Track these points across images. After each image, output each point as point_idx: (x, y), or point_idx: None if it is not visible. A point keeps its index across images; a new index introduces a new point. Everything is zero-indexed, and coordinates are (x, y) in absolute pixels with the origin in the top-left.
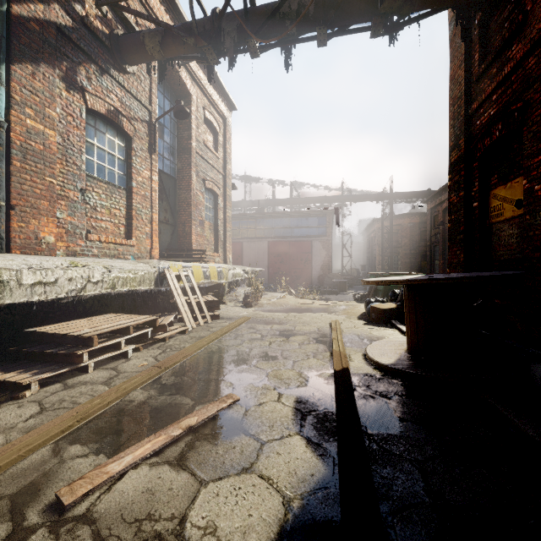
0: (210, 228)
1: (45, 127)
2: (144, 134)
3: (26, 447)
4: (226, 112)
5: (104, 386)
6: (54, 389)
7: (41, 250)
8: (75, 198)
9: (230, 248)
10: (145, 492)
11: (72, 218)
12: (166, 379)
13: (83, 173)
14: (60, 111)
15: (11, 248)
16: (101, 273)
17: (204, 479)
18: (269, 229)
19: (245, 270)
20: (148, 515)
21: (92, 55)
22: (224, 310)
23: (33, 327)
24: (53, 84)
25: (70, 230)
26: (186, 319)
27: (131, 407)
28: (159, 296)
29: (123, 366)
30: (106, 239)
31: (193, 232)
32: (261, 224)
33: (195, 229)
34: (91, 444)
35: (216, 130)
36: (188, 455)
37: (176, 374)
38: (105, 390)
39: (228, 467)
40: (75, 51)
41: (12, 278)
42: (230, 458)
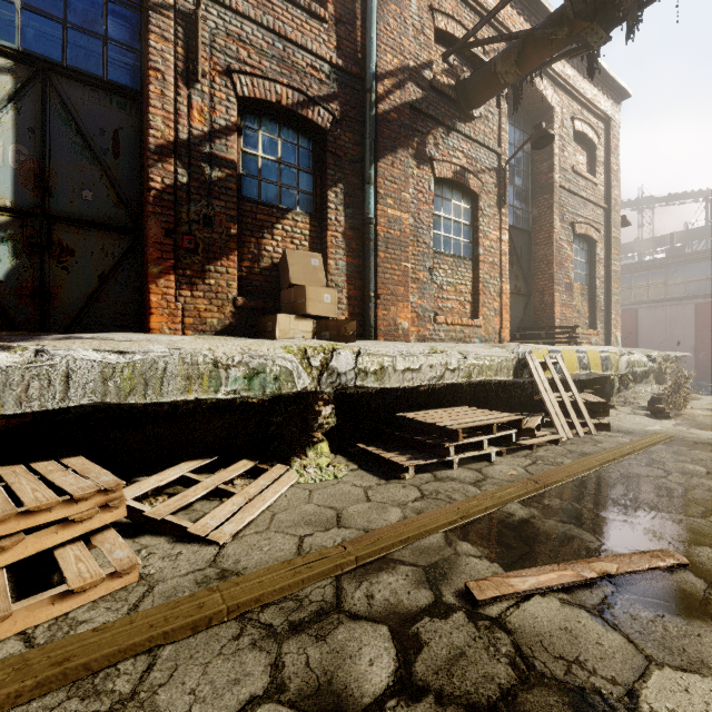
0: (582, 293)
1: (401, 212)
2: (492, 186)
3: (423, 527)
4: (610, 109)
5: (474, 488)
6: (426, 478)
7: (398, 336)
8: (424, 279)
9: (617, 320)
10: (564, 630)
11: (421, 301)
12: (548, 499)
13: (431, 251)
14: (412, 191)
15: (377, 336)
16: (457, 360)
17: (651, 656)
18: (697, 282)
19: (650, 355)
20: (576, 659)
21: (439, 117)
22: (613, 418)
23: (398, 412)
24: (407, 165)
25: (420, 314)
26: (557, 424)
27: (512, 520)
28: (514, 389)
29: (488, 470)
30: (452, 321)
31: (555, 301)
32: (678, 275)
33: (559, 297)
34: (480, 547)
35: (592, 143)
36: (614, 611)
37: (560, 496)
38: (476, 493)
39: (694, 659)
40: (424, 121)
41: (389, 364)
42: (694, 648)
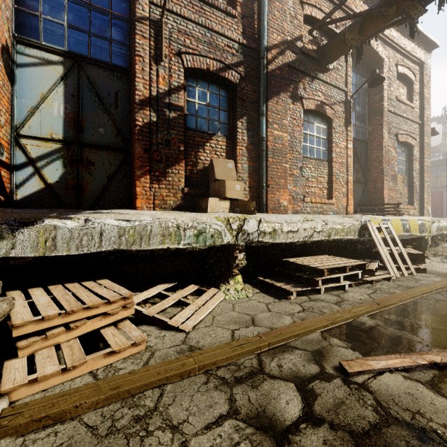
0: (403, 181)
1: (282, 132)
2: (341, 113)
3: (307, 328)
4: (424, 56)
5: (337, 306)
6: (304, 299)
7: (280, 211)
8: (297, 174)
9: (428, 199)
10: (407, 394)
11: (295, 188)
12: (387, 315)
13: (301, 156)
14: (289, 119)
15: (267, 210)
16: (321, 225)
17: None
18: None
19: None
20: (417, 411)
21: (306, 71)
22: (427, 265)
23: (282, 258)
24: (286, 103)
25: (294, 196)
26: (389, 267)
27: (364, 327)
28: (357, 245)
29: (344, 295)
30: (315, 200)
31: (384, 187)
32: None
33: (387, 184)
34: (345, 342)
35: (411, 80)
36: (441, 385)
37: (395, 313)
38: (338, 309)
39: None
40: (297, 74)
41: (279, 228)
42: None
